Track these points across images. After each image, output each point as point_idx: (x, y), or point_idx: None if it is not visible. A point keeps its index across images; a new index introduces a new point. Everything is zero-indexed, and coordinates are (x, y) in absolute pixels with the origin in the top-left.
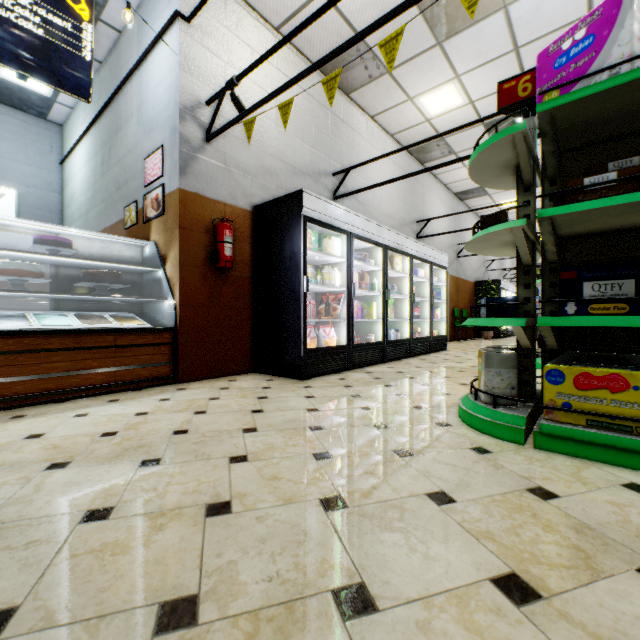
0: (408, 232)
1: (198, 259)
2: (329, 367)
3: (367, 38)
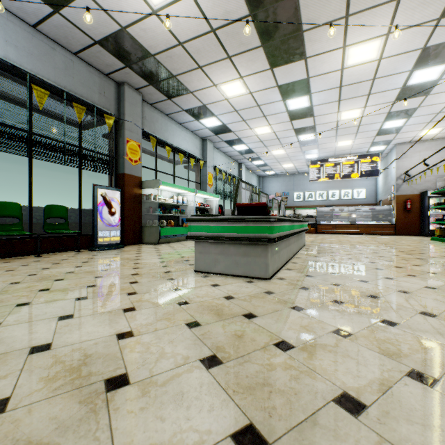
0: None
1: (401, 209)
2: None
3: None
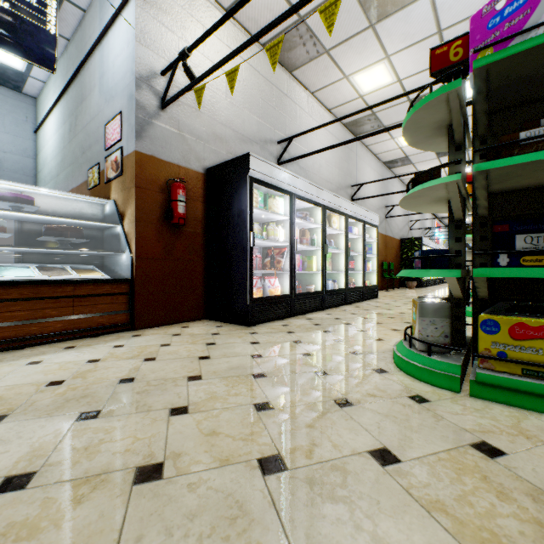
0: (343, 195)
1: (153, 216)
2: (274, 314)
3: (308, 20)
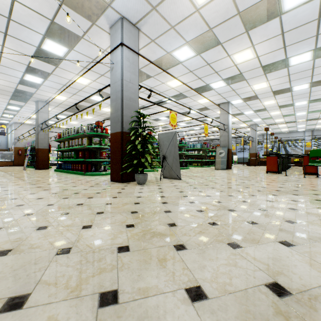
0: None
1: (17, 154)
2: None
3: None
